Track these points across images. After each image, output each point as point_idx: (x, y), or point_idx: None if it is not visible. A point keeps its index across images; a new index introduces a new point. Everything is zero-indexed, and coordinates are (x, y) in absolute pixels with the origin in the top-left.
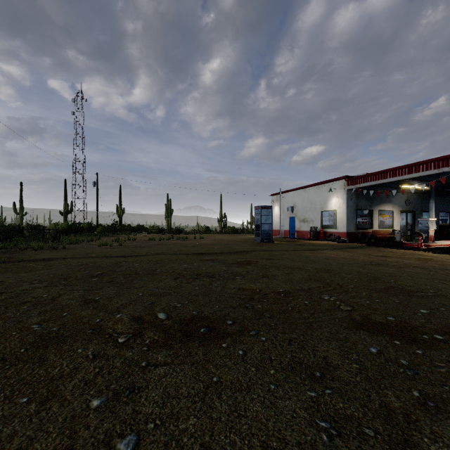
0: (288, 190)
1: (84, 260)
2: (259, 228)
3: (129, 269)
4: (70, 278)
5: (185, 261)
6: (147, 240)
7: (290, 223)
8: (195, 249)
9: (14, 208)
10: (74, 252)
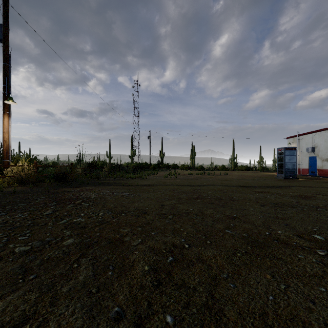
0: (307, 133)
1: (170, 187)
2: (282, 167)
3: (210, 195)
4: (182, 199)
5: (242, 192)
6: (186, 174)
7: (310, 163)
8: (234, 182)
9: (106, 154)
10: (155, 181)
